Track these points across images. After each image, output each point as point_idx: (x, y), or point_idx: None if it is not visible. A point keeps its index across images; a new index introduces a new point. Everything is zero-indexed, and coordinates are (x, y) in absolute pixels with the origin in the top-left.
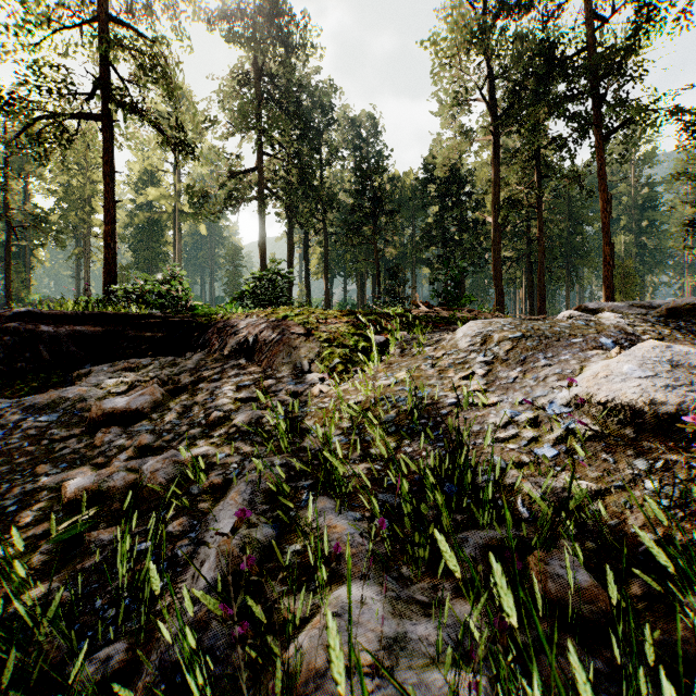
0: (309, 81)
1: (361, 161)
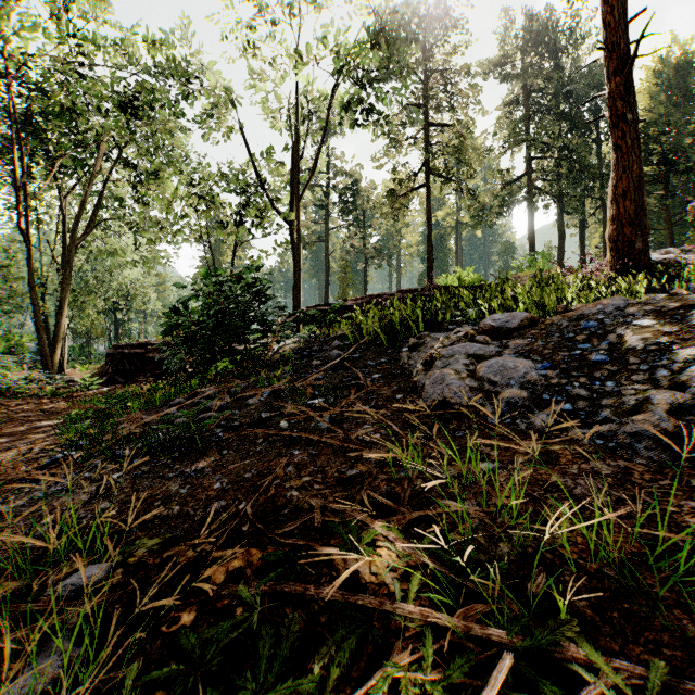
0: (579, 73)
1: (646, 125)
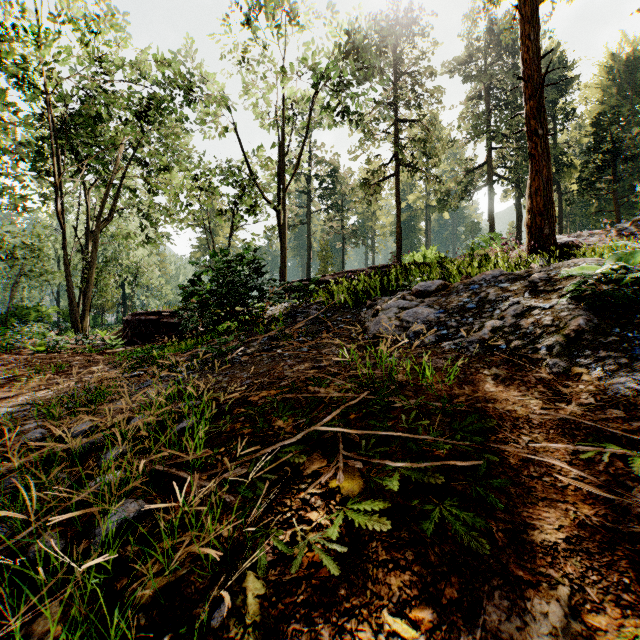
0: None
1: (595, 118)
